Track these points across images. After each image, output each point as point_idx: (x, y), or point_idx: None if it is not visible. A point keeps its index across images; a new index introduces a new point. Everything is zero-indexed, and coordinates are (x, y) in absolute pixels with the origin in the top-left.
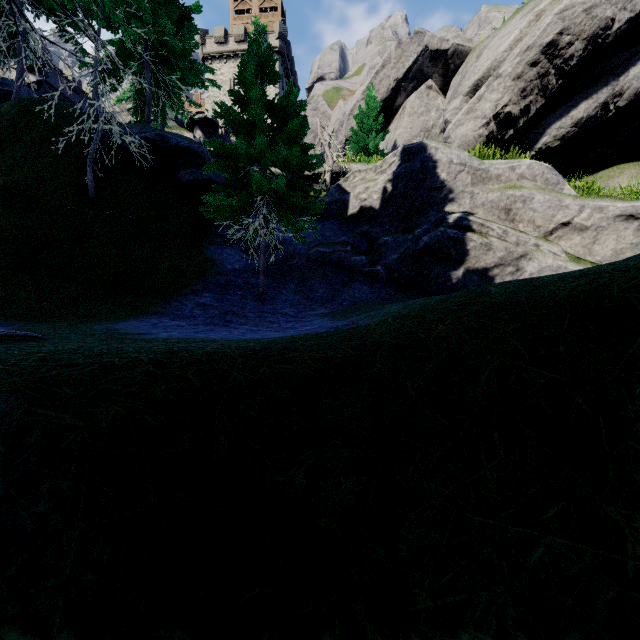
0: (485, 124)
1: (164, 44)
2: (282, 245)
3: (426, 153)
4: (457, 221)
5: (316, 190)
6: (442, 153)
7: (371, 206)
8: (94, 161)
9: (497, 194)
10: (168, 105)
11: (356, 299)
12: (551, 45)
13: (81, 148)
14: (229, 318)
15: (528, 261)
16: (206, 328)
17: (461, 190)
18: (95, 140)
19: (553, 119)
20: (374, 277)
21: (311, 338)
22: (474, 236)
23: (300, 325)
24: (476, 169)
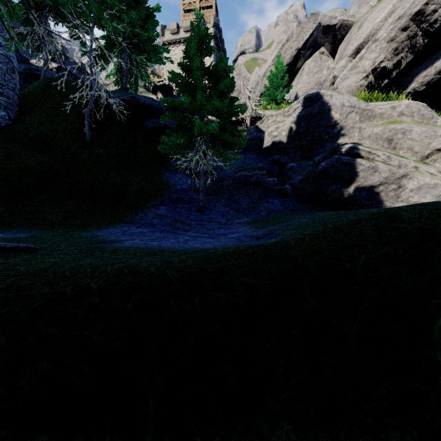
0: (365, 77)
1: (136, 35)
2: (216, 171)
3: (323, 99)
4: (349, 150)
5: (240, 130)
6: (336, 99)
7: (280, 141)
8: (90, 117)
9: (381, 128)
10: (139, 77)
11: (270, 210)
12: (419, 13)
13: (82, 109)
14: (178, 226)
15: (408, 180)
16: (160, 235)
17: (351, 126)
18: (90, 103)
19: (420, 69)
20: (283, 193)
21: (240, 254)
22: (363, 161)
23: (229, 232)
24: (363, 110)
